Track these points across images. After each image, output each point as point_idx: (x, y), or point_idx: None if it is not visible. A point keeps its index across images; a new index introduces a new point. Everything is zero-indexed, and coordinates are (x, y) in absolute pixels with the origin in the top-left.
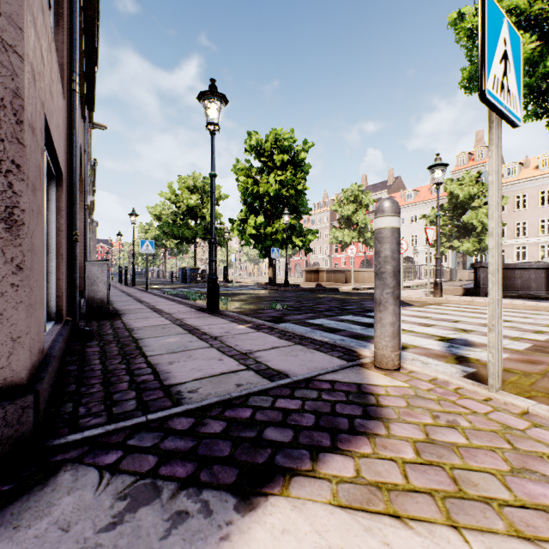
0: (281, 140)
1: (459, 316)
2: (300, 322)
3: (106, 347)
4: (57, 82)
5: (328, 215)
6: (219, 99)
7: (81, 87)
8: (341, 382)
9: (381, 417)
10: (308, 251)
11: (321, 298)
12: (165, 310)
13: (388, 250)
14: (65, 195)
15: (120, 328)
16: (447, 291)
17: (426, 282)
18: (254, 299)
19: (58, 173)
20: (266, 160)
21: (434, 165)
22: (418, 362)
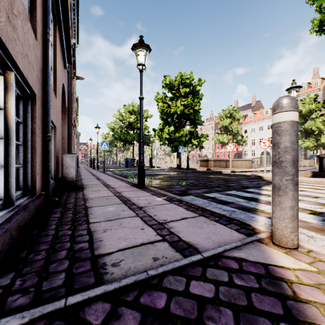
0: (185, 79)
1: (316, 193)
2: (199, 195)
3: (65, 214)
4: (23, 21)
5: (213, 126)
6: (145, 48)
7: (62, 48)
8: (247, 260)
9: (309, 321)
10: (201, 148)
11: (211, 178)
12: (112, 185)
13: (287, 142)
14: (39, 108)
15: (80, 198)
16: (299, 174)
17: None
18: (168, 178)
19: (32, 92)
20: (175, 92)
21: (291, 87)
22: (303, 235)
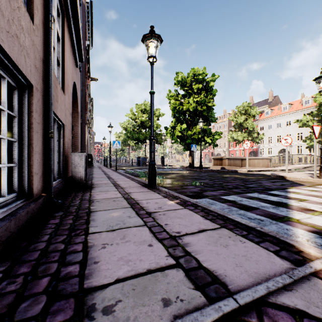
0: (197, 75)
1: None
2: (216, 197)
3: (64, 220)
4: None
5: (226, 123)
6: (156, 39)
7: (72, 45)
8: (311, 316)
9: None
10: (215, 146)
11: (226, 178)
12: (121, 184)
13: None
14: (39, 101)
15: (86, 199)
16: None
17: (303, 166)
18: (180, 177)
19: (28, 82)
20: (187, 89)
21: (320, 76)
22: None
